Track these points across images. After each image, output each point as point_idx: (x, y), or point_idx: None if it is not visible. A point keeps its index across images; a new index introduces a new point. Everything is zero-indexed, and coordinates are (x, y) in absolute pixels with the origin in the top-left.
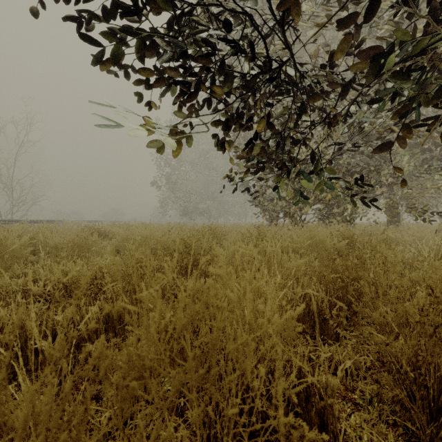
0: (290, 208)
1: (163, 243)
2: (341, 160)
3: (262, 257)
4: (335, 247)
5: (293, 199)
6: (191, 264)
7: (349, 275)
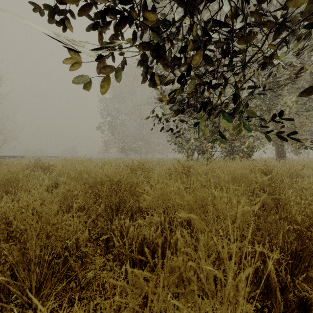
0: (202, 146)
1: (94, 177)
2: (251, 105)
3: (194, 198)
4: (258, 182)
5: (207, 139)
6: (117, 202)
7: (312, 228)
